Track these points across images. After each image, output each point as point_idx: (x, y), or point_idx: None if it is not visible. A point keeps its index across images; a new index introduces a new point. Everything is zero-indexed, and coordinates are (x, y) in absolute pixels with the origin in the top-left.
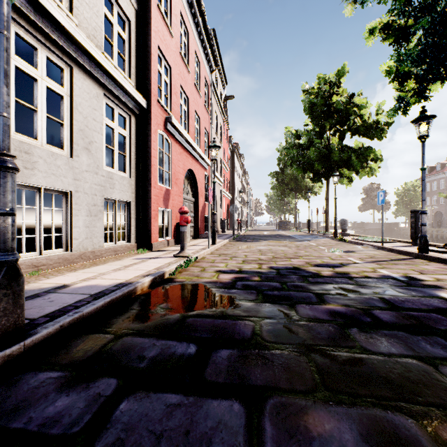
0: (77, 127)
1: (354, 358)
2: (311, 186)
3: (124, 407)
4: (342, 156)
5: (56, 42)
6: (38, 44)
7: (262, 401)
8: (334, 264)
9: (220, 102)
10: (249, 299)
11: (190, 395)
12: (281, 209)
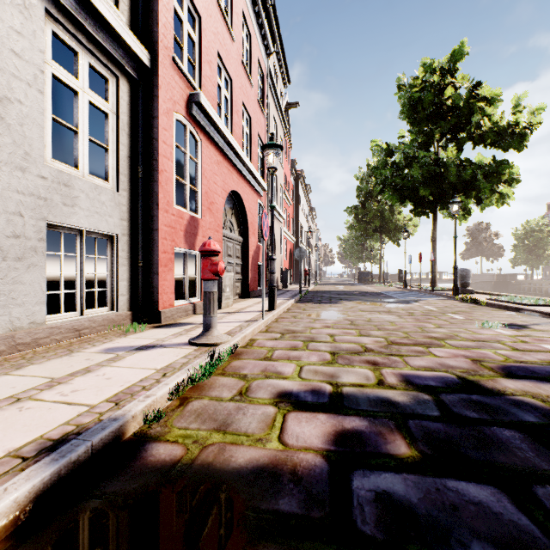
0: None
1: None
2: (403, 225)
3: None
4: (463, 174)
5: None
6: None
7: None
8: (543, 367)
9: (280, 105)
10: None
11: None
12: (360, 257)
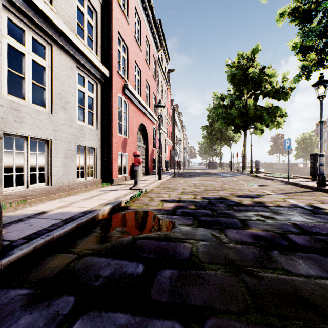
0: (55, 91)
1: (278, 279)
2: (232, 136)
3: (78, 326)
4: (256, 113)
5: (40, 26)
6: (26, 27)
7: (200, 323)
8: (252, 195)
9: (164, 74)
10: (187, 224)
11: (137, 315)
12: (210, 153)
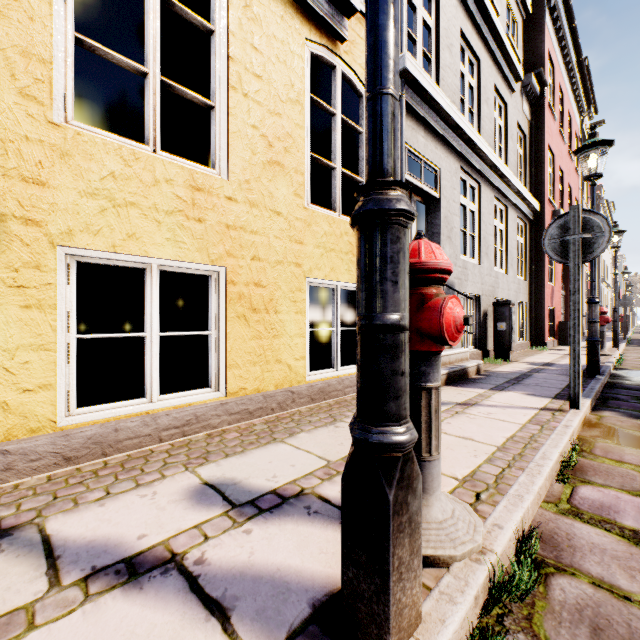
0: (508, 250)
1: None
2: None
3: None
4: None
5: (504, 196)
6: (497, 202)
7: None
8: None
9: None
10: None
11: None
12: None
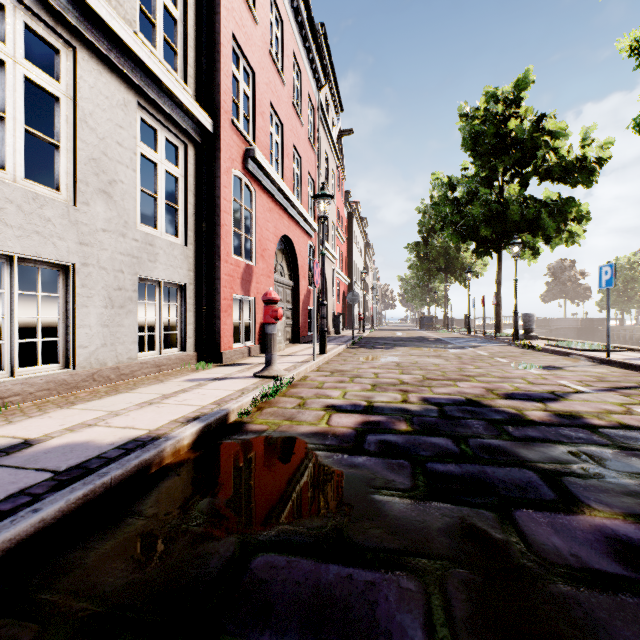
0: (85, 153)
1: None
2: (470, 264)
3: None
4: (526, 213)
5: None
6: None
7: None
8: (540, 394)
9: (332, 136)
10: (398, 488)
11: None
12: (423, 299)
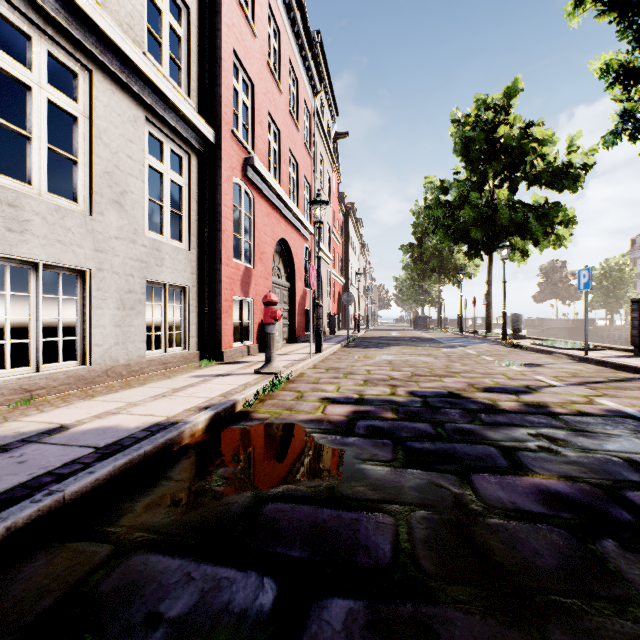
0: (100, 167)
1: None
2: (463, 265)
3: None
4: (514, 217)
5: (64, 29)
6: (33, 30)
7: None
8: (515, 387)
9: (328, 141)
10: (381, 460)
11: None
12: (418, 300)
